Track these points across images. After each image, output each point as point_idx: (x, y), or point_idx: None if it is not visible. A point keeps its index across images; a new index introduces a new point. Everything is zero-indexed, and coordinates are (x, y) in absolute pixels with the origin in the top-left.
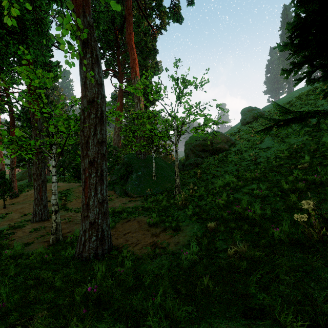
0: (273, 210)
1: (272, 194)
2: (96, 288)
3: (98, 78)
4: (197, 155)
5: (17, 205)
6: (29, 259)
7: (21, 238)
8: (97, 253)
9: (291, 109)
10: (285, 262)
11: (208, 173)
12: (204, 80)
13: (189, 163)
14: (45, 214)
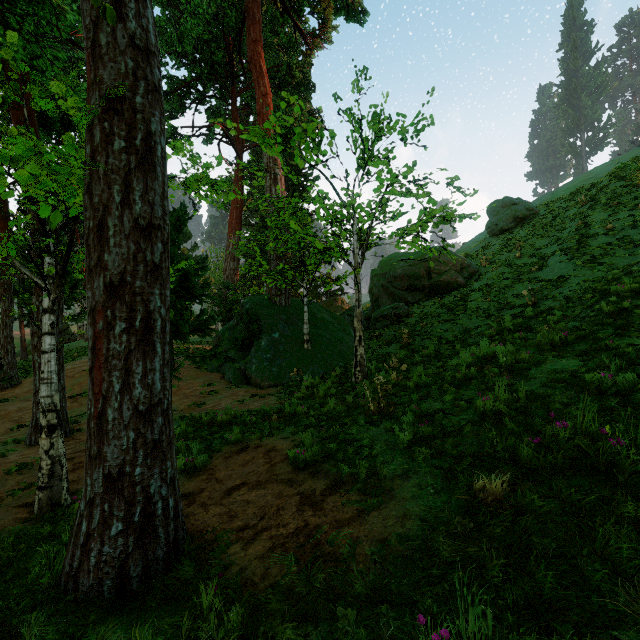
0: None
1: None
2: None
3: (135, 31)
4: (396, 297)
5: (12, 404)
6: None
7: None
8: (126, 576)
9: (602, 198)
10: None
11: (426, 335)
12: (423, 118)
13: (382, 314)
14: None
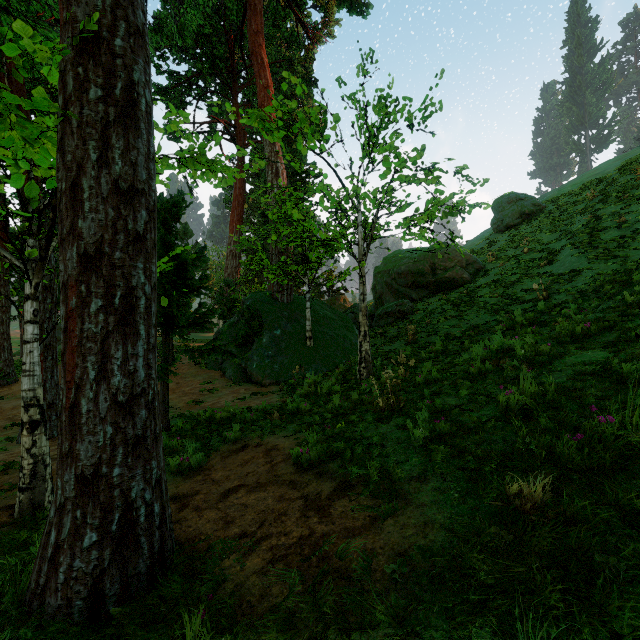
0: None
1: None
2: None
3: None
4: (400, 295)
5: (7, 402)
6: None
7: None
8: (100, 596)
9: (613, 192)
10: None
11: (432, 331)
12: (431, 103)
13: (386, 311)
14: (51, 424)
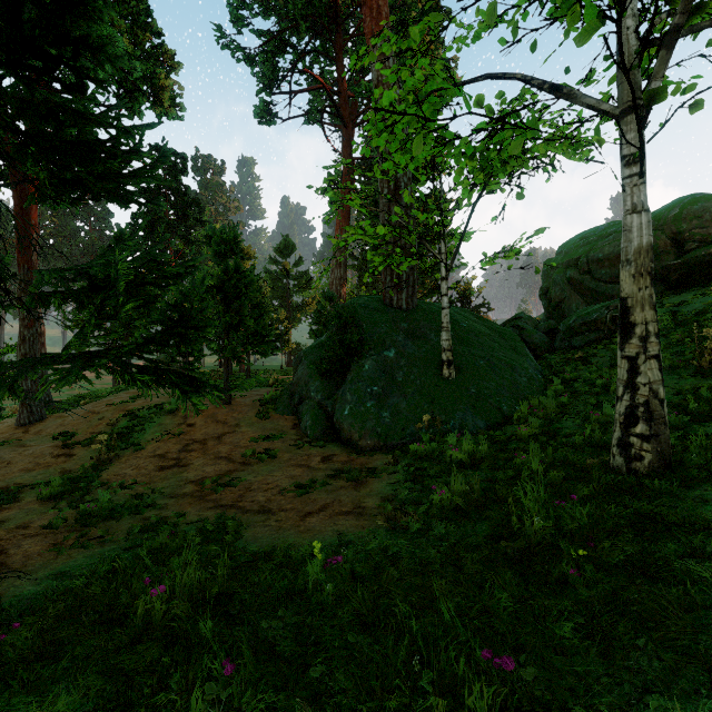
0: None
1: None
2: None
3: None
4: (599, 297)
5: None
6: None
7: None
8: None
9: None
10: None
11: None
12: None
13: (585, 319)
14: None
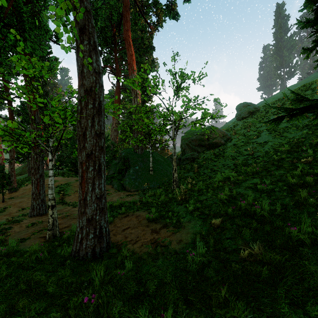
0: (282, 206)
1: (277, 189)
2: (93, 297)
3: (95, 66)
4: (193, 149)
5: (16, 199)
6: (23, 258)
7: (18, 233)
8: (95, 251)
9: (287, 104)
10: (314, 269)
11: (205, 167)
12: (202, 74)
13: (186, 157)
14: (43, 208)
